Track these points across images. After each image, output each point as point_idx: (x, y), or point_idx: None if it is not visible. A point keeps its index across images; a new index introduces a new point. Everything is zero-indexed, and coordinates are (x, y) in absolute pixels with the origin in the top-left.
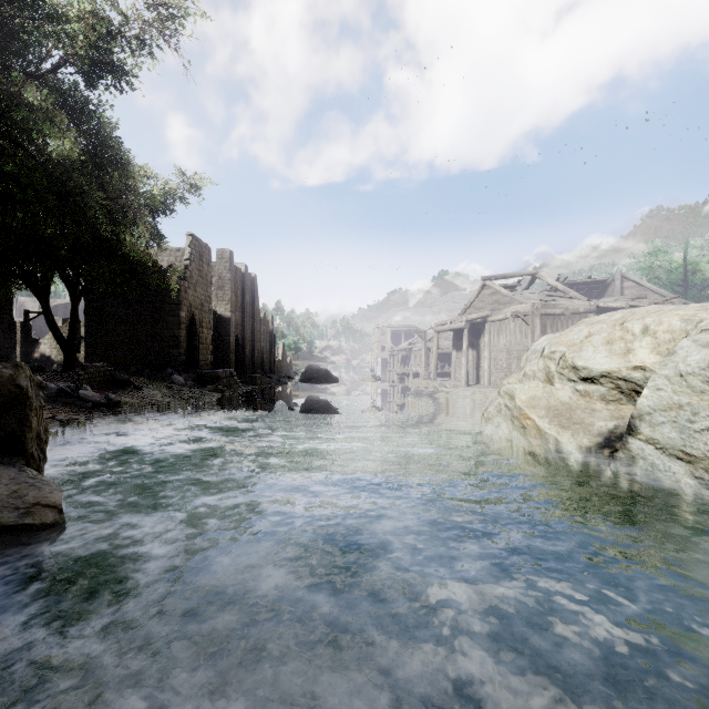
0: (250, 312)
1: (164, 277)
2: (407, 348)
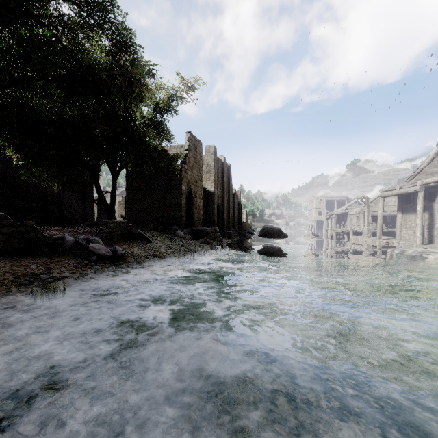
0: (227, 189)
1: (171, 160)
2: (343, 212)
